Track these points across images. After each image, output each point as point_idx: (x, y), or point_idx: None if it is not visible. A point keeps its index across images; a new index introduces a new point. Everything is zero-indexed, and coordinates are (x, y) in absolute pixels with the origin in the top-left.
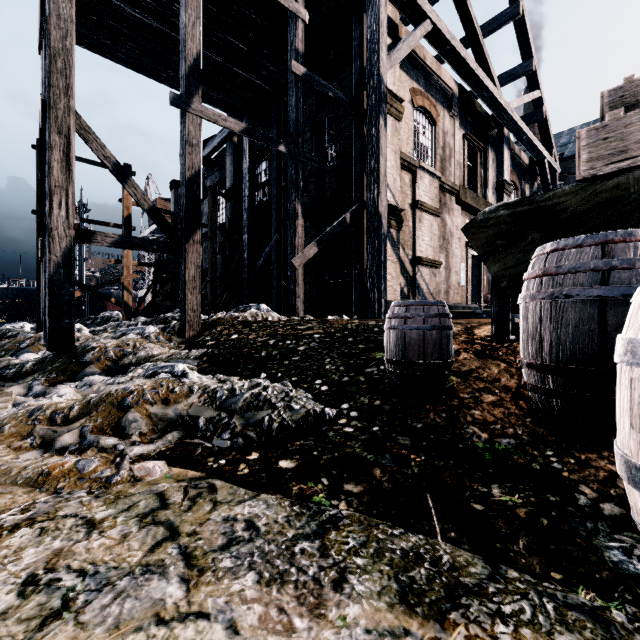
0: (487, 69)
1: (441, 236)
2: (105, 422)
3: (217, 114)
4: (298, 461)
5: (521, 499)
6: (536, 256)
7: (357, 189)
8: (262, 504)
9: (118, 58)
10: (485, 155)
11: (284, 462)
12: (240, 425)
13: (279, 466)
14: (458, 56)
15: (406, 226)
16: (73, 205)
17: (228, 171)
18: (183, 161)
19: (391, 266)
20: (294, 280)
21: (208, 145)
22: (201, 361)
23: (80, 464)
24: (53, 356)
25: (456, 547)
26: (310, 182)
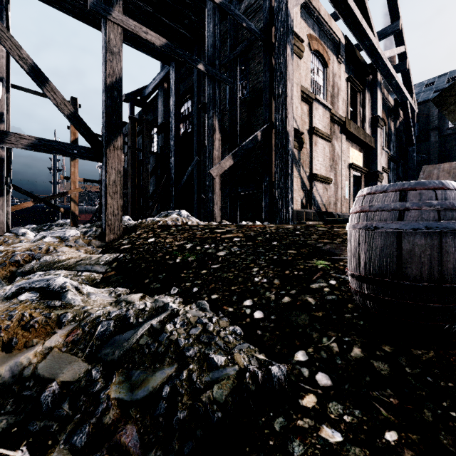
0: (368, 22)
1: (331, 158)
2: None
3: (138, 26)
4: None
5: None
6: None
7: (266, 112)
8: None
9: (65, 8)
10: (363, 96)
11: None
12: (118, 403)
13: None
14: (348, 7)
15: (304, 148)
16: None
17: (160, 110)
18: (104, 68)
19: (294, 180)
20: (212, 189)
21: (144, 91)
22: (110, 267)
23: None
24: None
25: None
26: (224, 114)
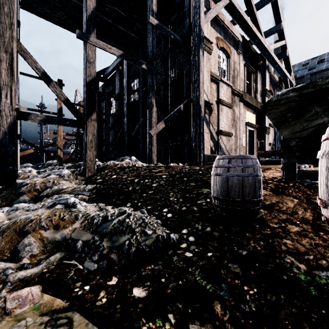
0: (258, 27)
1: (232, 119)
2: (6, 246)
3: (105, 44)
4: (148, 289)
5: None
6: None
7: (187, 91)
8: None
9: (54, 21)
10: (256, 75)
11: (137, 290)
12: (107, 247)
13: (132, 295)
14: (242, 19)
15: (214, 113)
16: (15, 96)
17: (116, 85)
18: (85, 72)
19: (206, 135)
20: (151, 143)
21: (106, 71)
22: (92, 193)
23: None
24: (1, 189)
25: None
26: (160, 89)
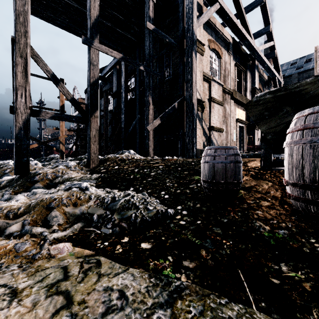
0: (247, 29)
1: (223, 116)
2: (38, 217)
3: (107, 49)
4: (153, 243)
5: (303, 275)
6: (297, 118)
7: (181, 90)
8: (130, 276)
9: (57, 24)
10: (245, 74)
11: (144, 244)
12: (118, 219)
13: (141, 247)
14: (233, 22)
15: (206, 110)
16: (29, 96)
17: (114, 83)
18: (89, 73)
19: (198, 131)
20: (148, 137)
21: (104, 70)
22: (98, 180)
23: (17, 246)
24: (17, 178)
25: (268, 316)
26: (156, 88)
